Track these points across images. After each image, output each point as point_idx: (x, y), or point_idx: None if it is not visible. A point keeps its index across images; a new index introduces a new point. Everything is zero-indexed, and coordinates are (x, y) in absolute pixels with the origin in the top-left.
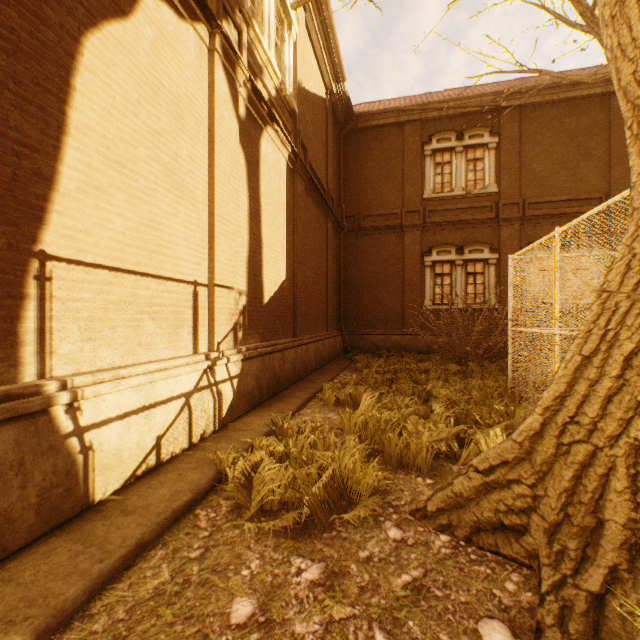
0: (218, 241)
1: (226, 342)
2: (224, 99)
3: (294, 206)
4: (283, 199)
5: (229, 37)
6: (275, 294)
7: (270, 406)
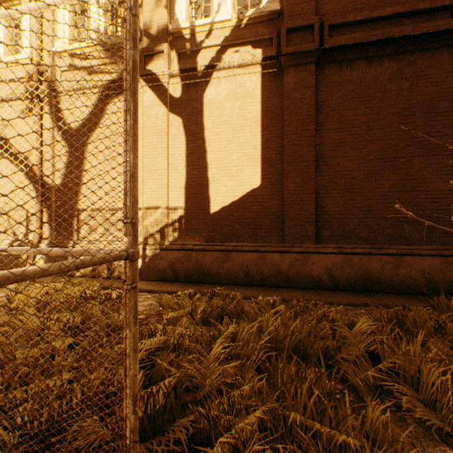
0: (146, 184)
1: (153, 237)
2: (151, 105)
3: (283, 106)
4: (253, 113)
5: (148, 70)
6: (234, 203)
7: (170, 284)
